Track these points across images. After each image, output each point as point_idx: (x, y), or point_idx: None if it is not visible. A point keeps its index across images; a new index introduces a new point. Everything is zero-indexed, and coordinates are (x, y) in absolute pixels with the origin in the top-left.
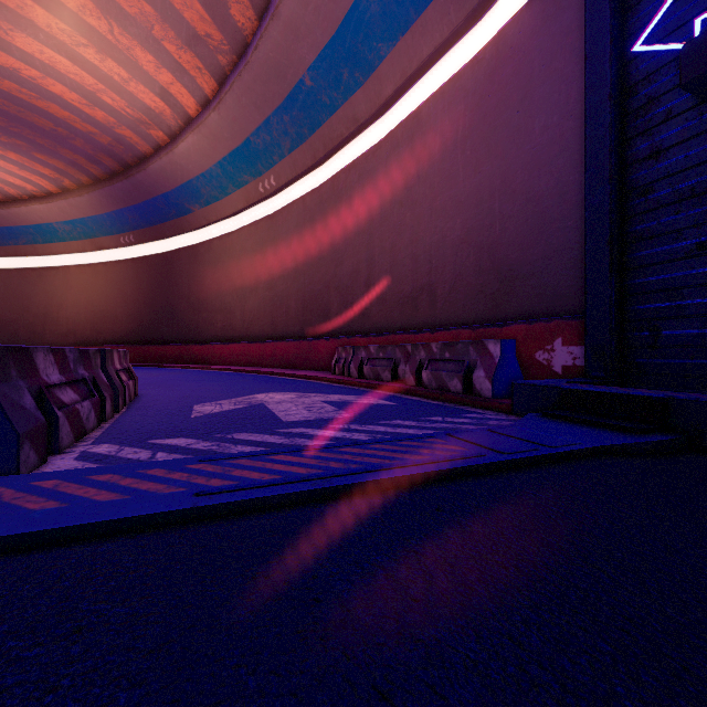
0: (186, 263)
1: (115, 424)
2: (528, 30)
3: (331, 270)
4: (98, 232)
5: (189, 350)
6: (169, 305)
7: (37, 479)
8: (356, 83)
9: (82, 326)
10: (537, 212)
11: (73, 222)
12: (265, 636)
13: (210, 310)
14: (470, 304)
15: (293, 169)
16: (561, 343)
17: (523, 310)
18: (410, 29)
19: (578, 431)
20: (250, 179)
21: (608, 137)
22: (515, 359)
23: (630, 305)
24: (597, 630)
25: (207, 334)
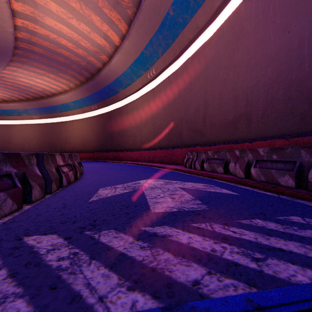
0: (117, 115)
1: (33, 207)
2: None
3: (183, 112)
4: (84, 105)
5: (118, 154)
6: (110, 134)
7: None
8: (198, 5)
9: (78, 144)
10: None
11: (74, 102)
12: None
13: (126, 136)
14: (279, 122)
15: (163, 63)
16: None
17: None
18: None
19: None
20: (143, 72)
21: None
22: None
23: None
24: None
25: (125, 147)
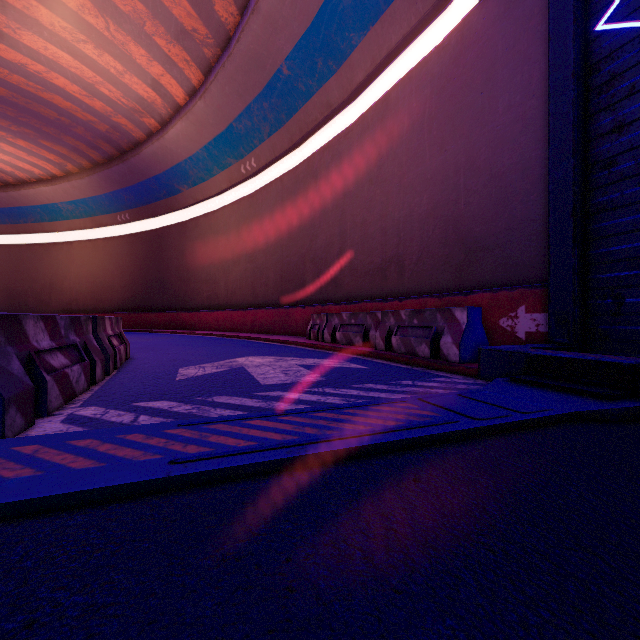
0: (175, 238)
1: (104, 387)
2: (492, 16)
3: (307, 243)
4: (98, 211)
5: (178, 317)
6: (161, 276)
7: (18, 444)
8: (329, 71)
9: (83, 295)
10: (500, 187)
11: (75, 202)
12: (232, 637)
13: (197, 281)
14: (436, 274)
15: (272, 152)
16: (525, 310)
17: (486, 280)
18: (380, 19)
19: (547, 396)
20: (233, 161)
21: (571, 113)
22: (481, 326)
23: (593, 274)
24: (607, 636)
25: (194, 302)
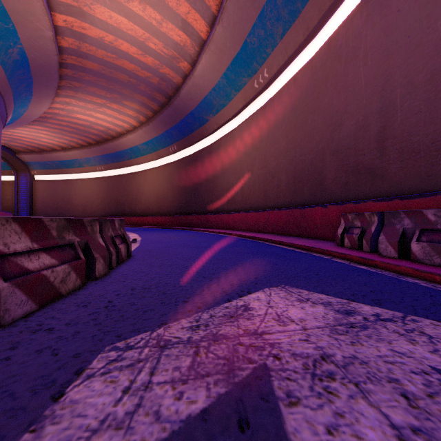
0: (205, 158)
1: None
2: None
3: (326, 135)
4: (159, 147)
5: (206, 218)
6: (195, 188)
7: None
8: None
9: (152, 204)
10: None
11: (147, 143)
12: None
13: (219, 190)
14: None
15: (284, 53)
16: None
17: None
18: None
19: None
20: (247, 80)
21: None
22: None
23: None
24: None
25: (217, 206)
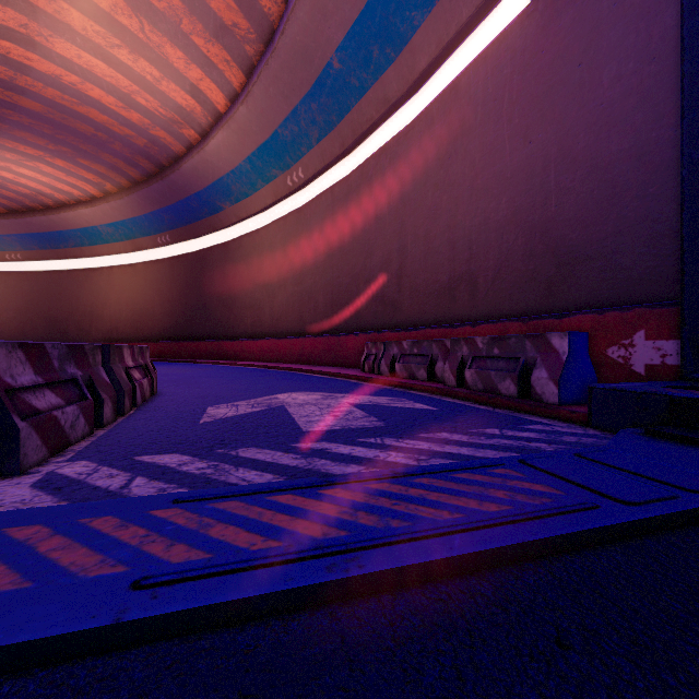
0: (217, 260)
1: (111, 431)
2: None
3: (361, 262)
4: (138, 233)
5: (220, 346)
6: (202, 302)
7: None
8: (387, 60)
9: (123, 323)
10: (606, 181)
11: (115, 224)
12: None
13: (240, 307)
14: (518, 293)
15: (321, 159)
16: (644, 336)
17: (586, 299)
18: None
19: None
20: (278, 173)
21: None
22: (587, 356)
23: None
24: None
25: (237, 330)
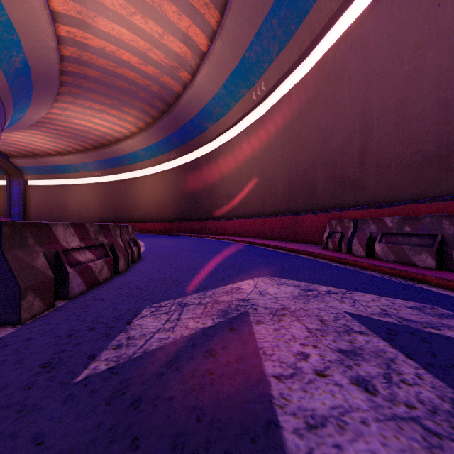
0: (204, 165)
1: None
2: None
3: (317, 148)
4: (158, 153)
5: (206, 225)
6: (195, 195)
7: None
8: None
9: (151, 211)
10: None
11: (146, 149)
12: None
13: (219, 197)
14: None
15: (280, 69)
16: None
17: None
18: None
19: None
20: (245, 91)
21: None
22: None
23: None
24: None
25: (217, 213)
